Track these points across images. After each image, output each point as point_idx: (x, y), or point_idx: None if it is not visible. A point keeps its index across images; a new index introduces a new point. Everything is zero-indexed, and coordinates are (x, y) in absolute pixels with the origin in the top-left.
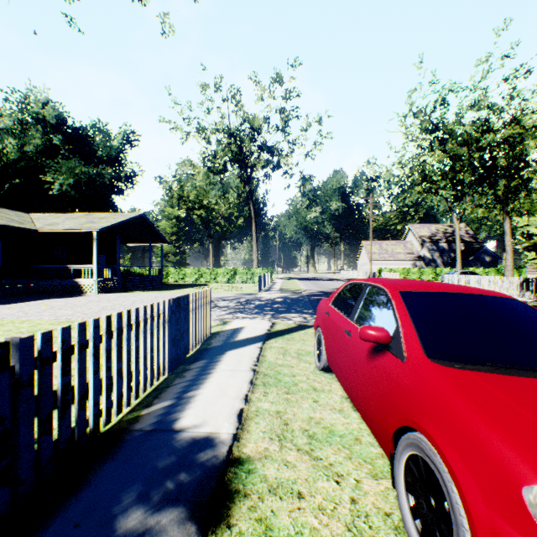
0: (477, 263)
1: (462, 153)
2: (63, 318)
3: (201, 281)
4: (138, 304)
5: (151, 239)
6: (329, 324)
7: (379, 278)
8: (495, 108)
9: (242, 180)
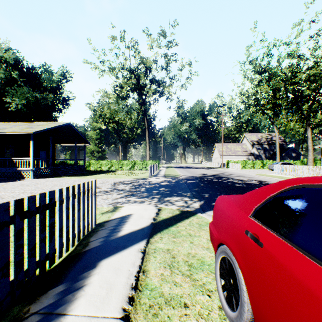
0: (287, 157)
1: (281, 87)
2: None
3: (112, 169)
4: (55, 188)
5: (76, 141)
6: (271, 271)
7: None
8: (303, 57)
9: (140, 103)
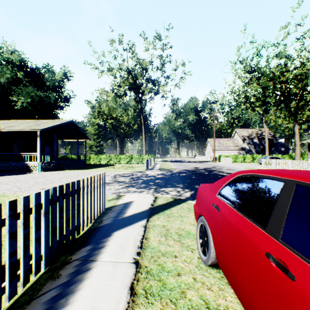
0: (276, 151)
1: (270, 85)
2: (0, 192)
3: (111, 163)
4: (63, 180)
5: (78, 136)
6: (222, 223)
7: (288, 170)
8: (290, 57)
9: (136, 101)
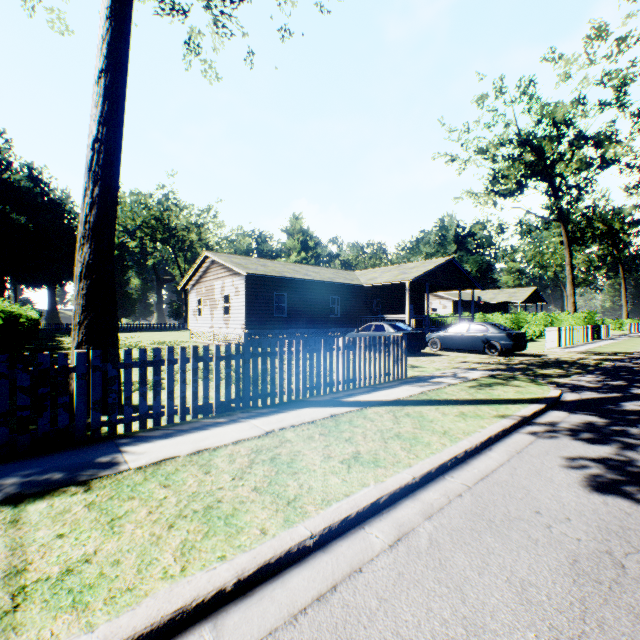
0: None
1: None
2: None
3: None
4: None
5: (536, 301)
6: None
7: None
8: None
9: (608, 245)
